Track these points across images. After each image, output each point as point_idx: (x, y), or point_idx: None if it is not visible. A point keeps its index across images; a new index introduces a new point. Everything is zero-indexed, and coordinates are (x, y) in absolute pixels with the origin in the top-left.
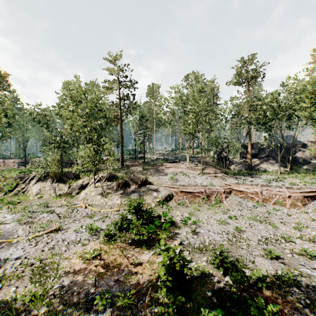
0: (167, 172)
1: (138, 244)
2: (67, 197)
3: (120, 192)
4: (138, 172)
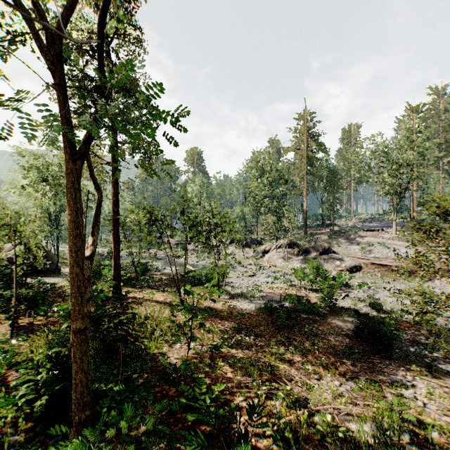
0: (360, 241)
1: (310, 290)
2: (253, 259)
3: (300, 258)
4: (323, 240)
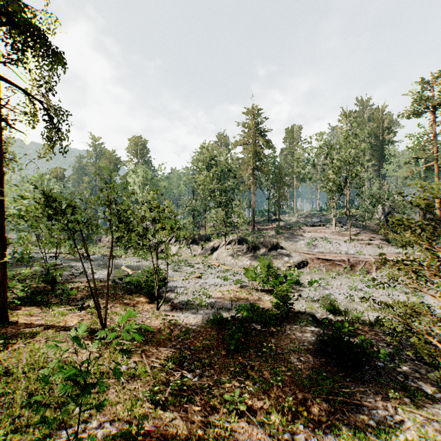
0: (305, 237)
1: (263, 291)
2: (201, 257)
3: (250, 255)
4: (271, 236)
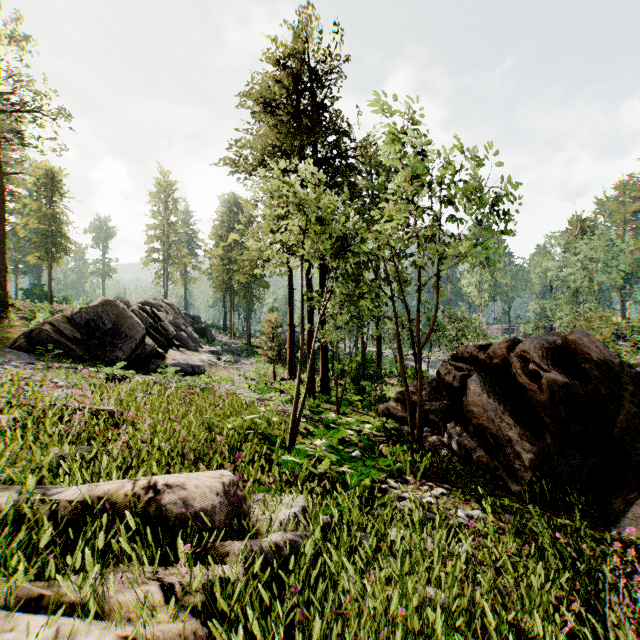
0: None
1: None
2: None
3: None
4: None
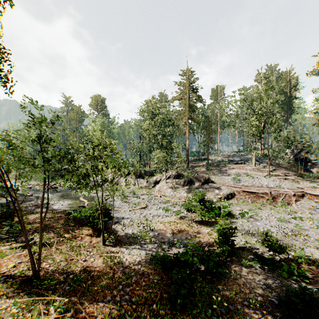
0: (230, 172)
1: (200, 223)
2: (146, 189)
3: (186, 188)
4: (202, 172)
